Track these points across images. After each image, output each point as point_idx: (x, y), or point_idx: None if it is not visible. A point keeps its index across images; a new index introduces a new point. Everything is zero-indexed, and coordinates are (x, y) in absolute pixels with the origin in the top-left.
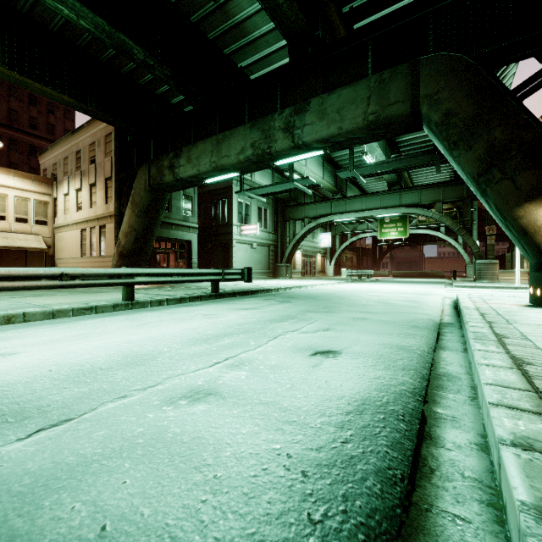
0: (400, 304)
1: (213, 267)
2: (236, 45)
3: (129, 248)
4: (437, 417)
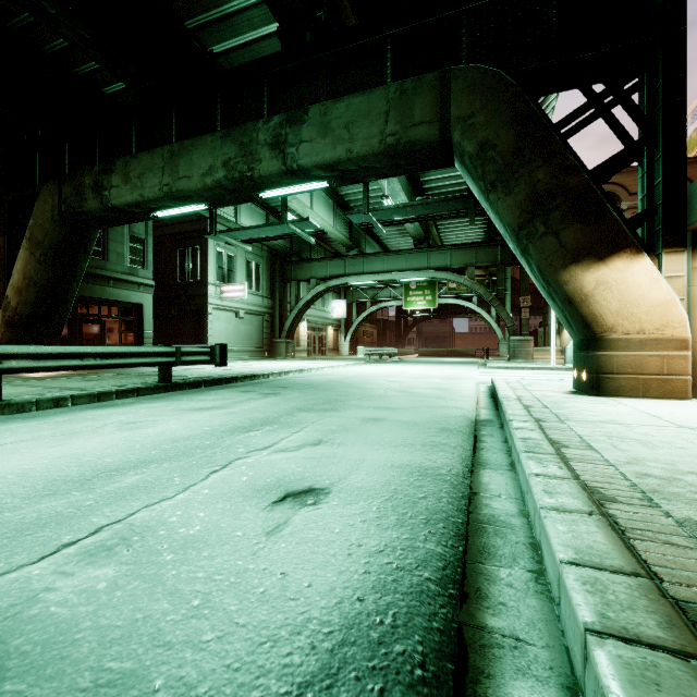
0: (427, 394)
1: (180, 343)
2: (204, 17)
3: (26, 313)
4: (486, 644)
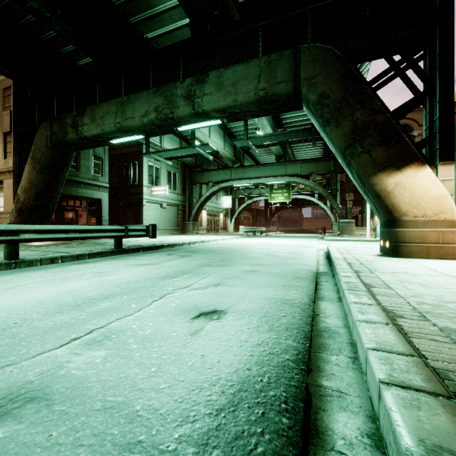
0: (285, 256)
1: (125, 224)
2: (142, 15)
3: (30, 204)
4: (322, 394)
